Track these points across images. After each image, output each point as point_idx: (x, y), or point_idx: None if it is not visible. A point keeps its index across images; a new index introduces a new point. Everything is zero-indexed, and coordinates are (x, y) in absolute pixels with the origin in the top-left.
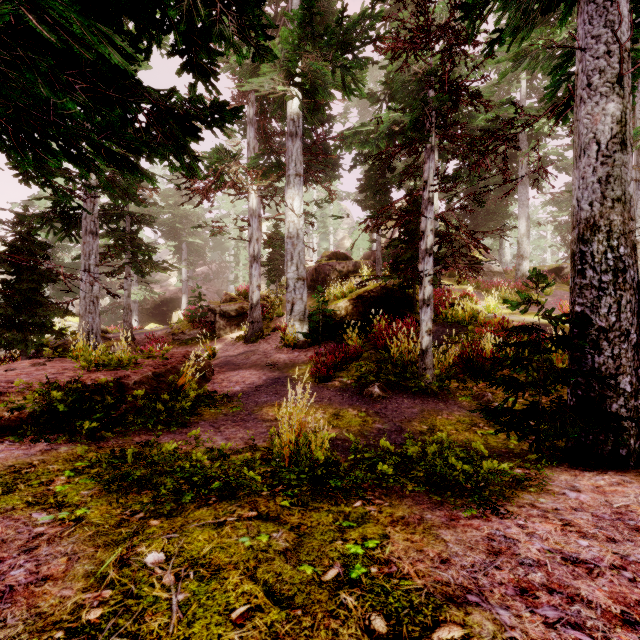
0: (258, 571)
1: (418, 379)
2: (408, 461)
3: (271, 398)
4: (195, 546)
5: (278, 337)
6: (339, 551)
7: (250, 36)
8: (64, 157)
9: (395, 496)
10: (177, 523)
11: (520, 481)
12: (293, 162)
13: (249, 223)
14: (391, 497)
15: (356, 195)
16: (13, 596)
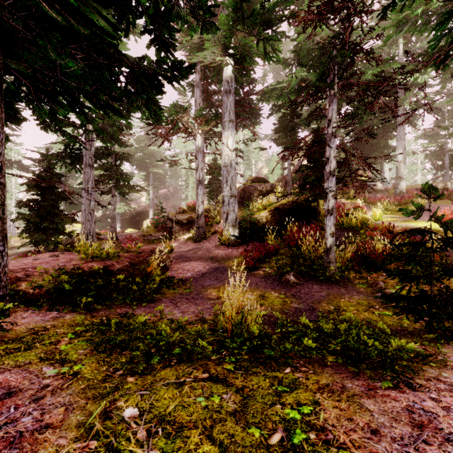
0: (214, 431)
1: (323, 270)
2: (325, 336)
3: (213, 282)
4: (162, 404)
5: (216, 238)
6: (280, 415)
7: (199, 14)
8: (68, 108)
9: (317, 365)
10: (148, 381)
11: (424, 357)
12: (227, 112)
13: (196, 157)
14: (314, 365)
15: (271, 136)
16: (21, 442)
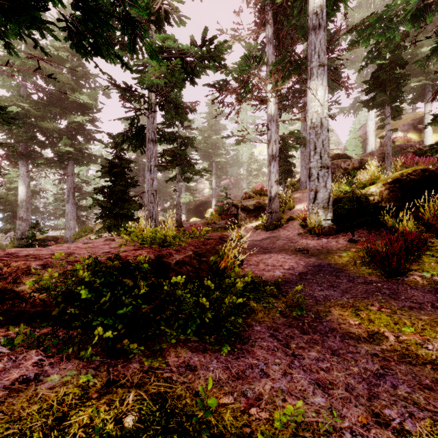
0: None
1: None
2: None
3: (330, 293)
4: None
5: (295, 225)
6: None
7: None
8: None
9: None
10: None
11: None
12: (316, 54)
13: (268, 127)
14: None
15: (349, 109)
16: None
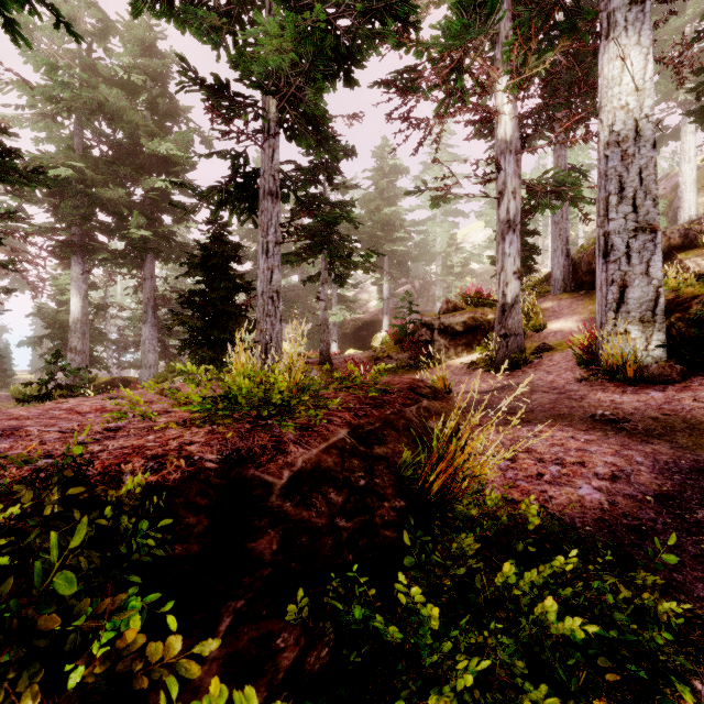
0: None
1: None
2: None
3: None
4: None
5: (559, 361)
6: None
7: None
8: None
9: None
10: None
11: None
12: None
13: (499, 166)
14: None
15: None
16: None
